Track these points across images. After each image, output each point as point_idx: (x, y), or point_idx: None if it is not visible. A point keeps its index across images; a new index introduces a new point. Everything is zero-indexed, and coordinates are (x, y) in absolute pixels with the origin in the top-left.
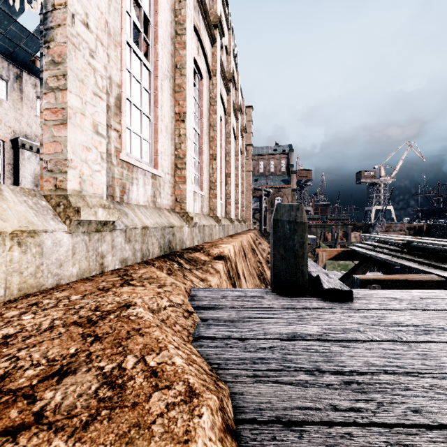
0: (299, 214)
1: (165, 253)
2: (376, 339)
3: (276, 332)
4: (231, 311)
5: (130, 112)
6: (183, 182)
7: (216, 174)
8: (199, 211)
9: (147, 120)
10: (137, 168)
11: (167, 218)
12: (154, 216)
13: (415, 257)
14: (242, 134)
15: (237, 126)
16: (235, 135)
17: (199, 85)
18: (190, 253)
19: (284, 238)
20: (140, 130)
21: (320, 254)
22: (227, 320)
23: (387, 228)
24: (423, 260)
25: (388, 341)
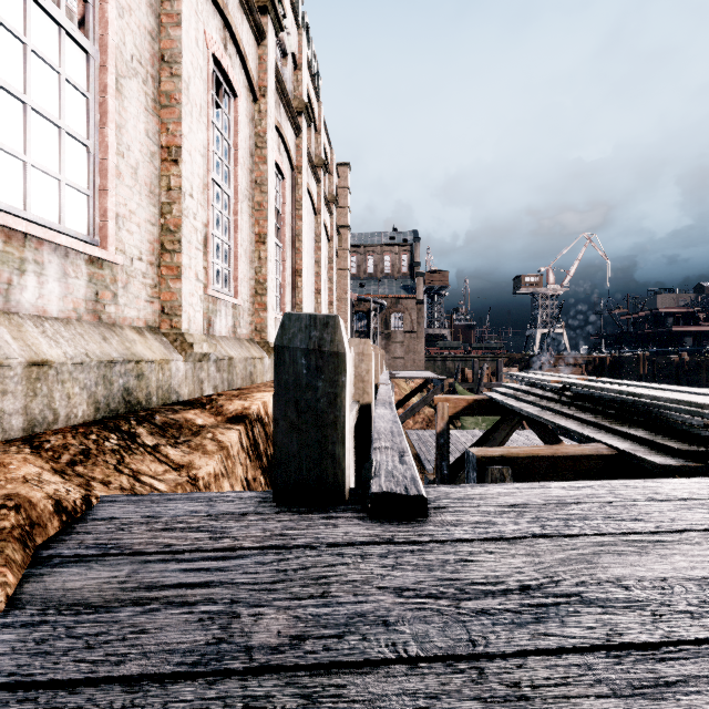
0: (329, 334)
1: (114, 414)
2: (409, 655)
3: (164, 647)
4: (123, 567)
5: (23, 123)
6: (175, 277)
7: (267, 269)
8: (228, 332)
9: (82, 149)
10: (39, 241)
11: (127, 345)
12: (84, 339)
13: (579, 411)
14: (329, 207)
15: (318, 193)
16: (314, 208)
17: (230, 108)
18: (174, 411)
19: (297, 386)
20: (57, 167)
21: (439, 406)
22: (81, 600)
23: (556, 361)
24: (589, 418)
25: (440, 657)
